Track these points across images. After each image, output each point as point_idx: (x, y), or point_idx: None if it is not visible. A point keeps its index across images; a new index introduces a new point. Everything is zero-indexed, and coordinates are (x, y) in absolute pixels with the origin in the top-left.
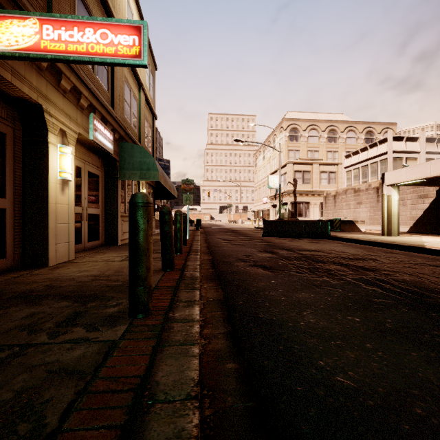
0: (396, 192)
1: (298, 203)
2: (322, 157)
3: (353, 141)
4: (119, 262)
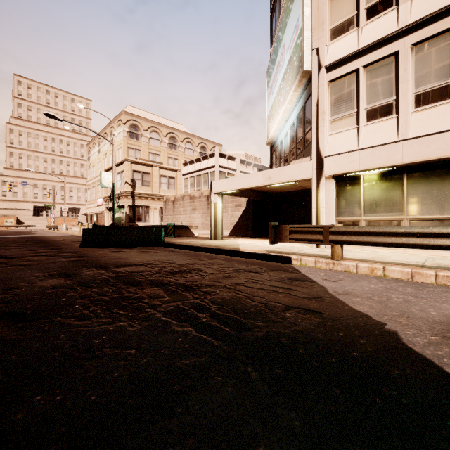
0: (220, 200)
1: (137, 206)
2: (164, 161)
3: (190, 152)
4: None
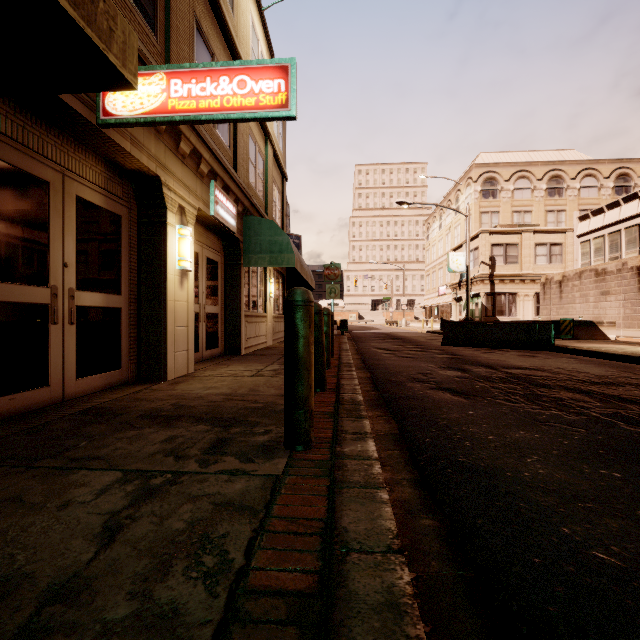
0: None
1: (498, 294)
2: (538, 220)
3: (592, 192)
4: (251, 377)
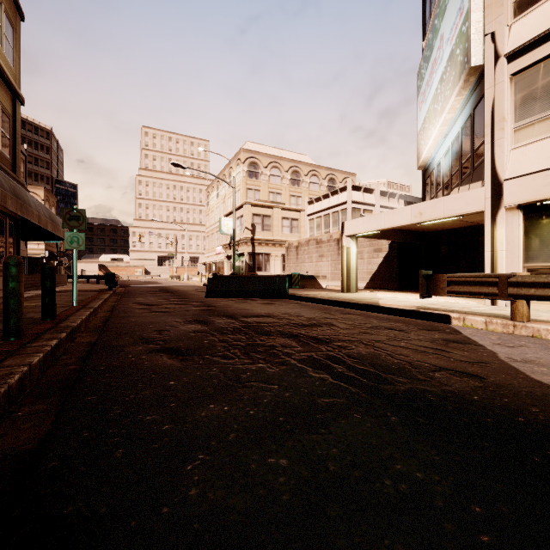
0: (354, 244)
1: (257, 254)
2: (285, 201)
3: (316, 187)
4: None
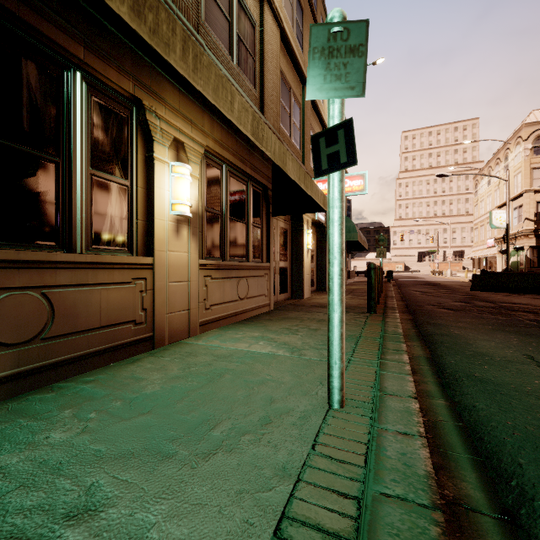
0: None
1: None
2: None
3: None
4: None
